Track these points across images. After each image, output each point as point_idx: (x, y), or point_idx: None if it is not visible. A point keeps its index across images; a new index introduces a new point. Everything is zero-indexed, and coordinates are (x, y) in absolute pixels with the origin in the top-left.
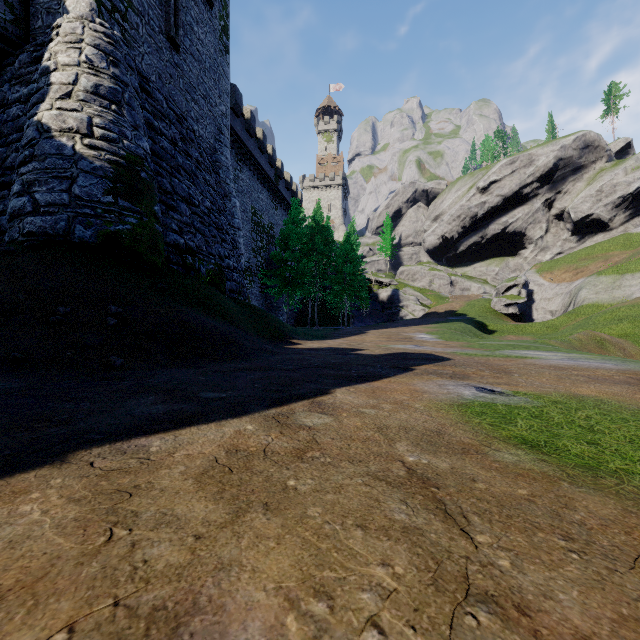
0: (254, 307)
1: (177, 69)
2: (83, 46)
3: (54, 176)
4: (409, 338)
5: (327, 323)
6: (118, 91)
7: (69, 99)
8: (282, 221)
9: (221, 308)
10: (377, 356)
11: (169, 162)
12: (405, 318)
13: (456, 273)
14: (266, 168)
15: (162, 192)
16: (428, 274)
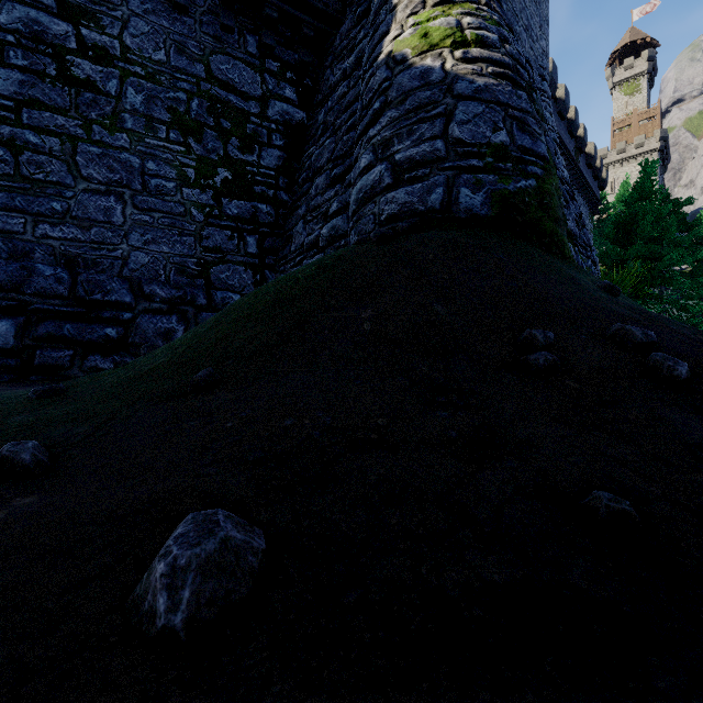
0: None
1: None
2: None
3: (419, 120)
4: None
5: None
6: None
7: (423, 10)
8: None
9: None
10: None
11: None
12: None
13: None
14: (565, 140)
15: None
16: None
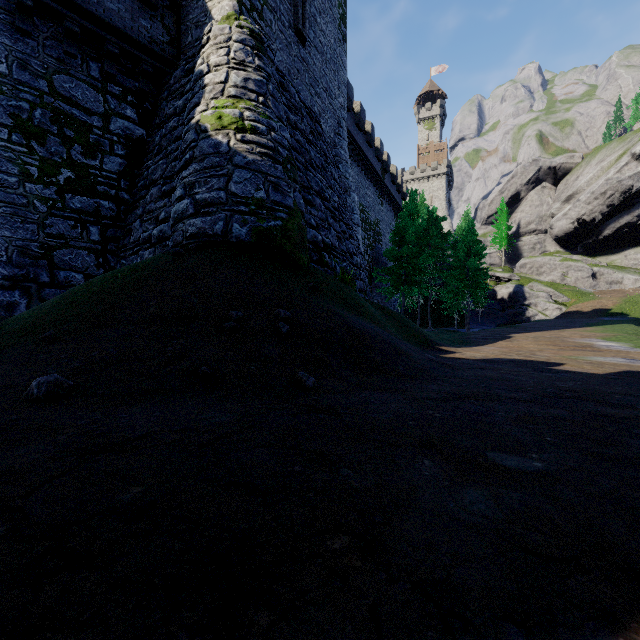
0: (385, 308)
1: (303, 63)
2: (231, 44)
3: (212, 175)
4: (588, 346)
5: (436, 324)
6: (263, 83)
7: (222, 97)
8: (387, 217)
9: (366, 310)
10: (611, 377)
11: (304, 156)
12: (533, 318)
13: (599, 263)
14: (373, 162)
15: (300, 187)
16: (560, 266)
